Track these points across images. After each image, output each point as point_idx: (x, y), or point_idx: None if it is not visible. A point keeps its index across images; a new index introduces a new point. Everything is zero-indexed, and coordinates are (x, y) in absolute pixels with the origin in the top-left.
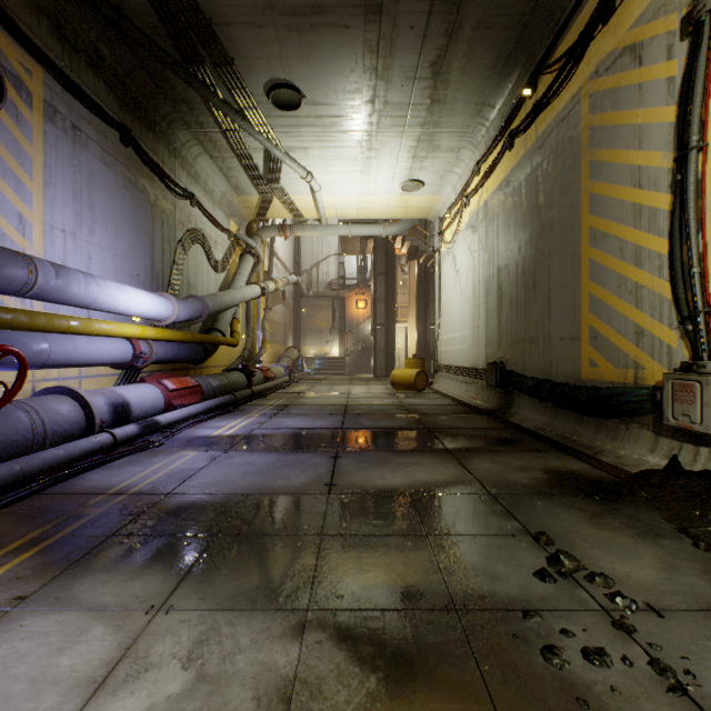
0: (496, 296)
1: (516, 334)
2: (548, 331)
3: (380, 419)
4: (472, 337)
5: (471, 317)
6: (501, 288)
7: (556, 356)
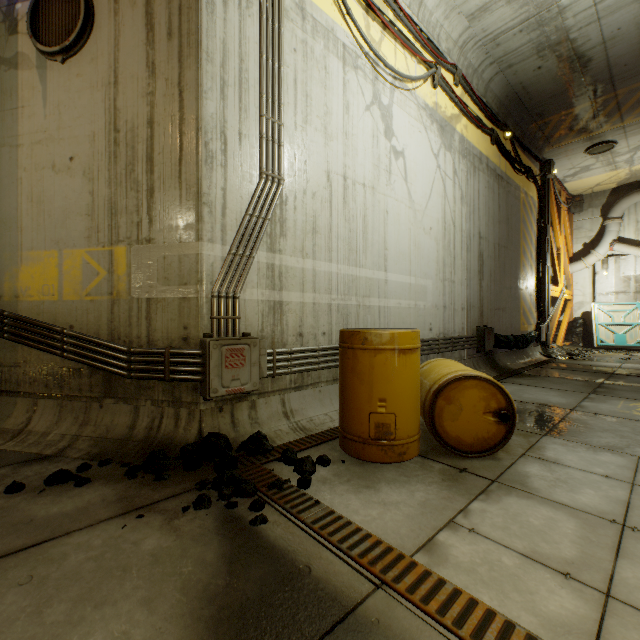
0: (477, 259)
1: (494, 303)
2: (510, 305)
3: None
4: (443, 293)
5: (440, 263)
6: (483, 255)
7: (513, 320)
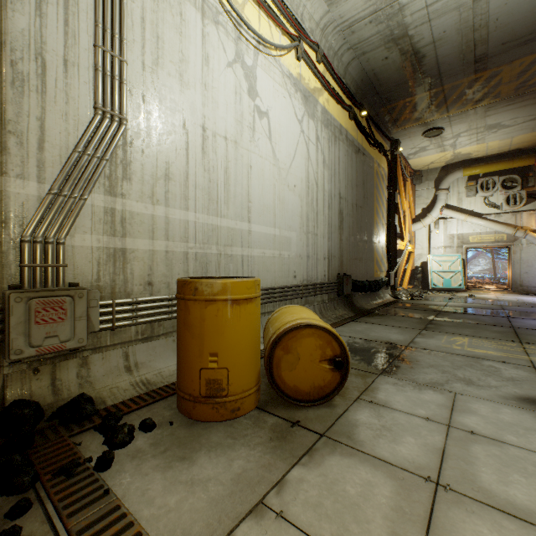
0: (338, 216)
1: (352, 254)
2: (366, 256)
3: (471, 318)
4: (306, 244)
5: (304, 217)
6: (343, 213)
7: (368, 268)
